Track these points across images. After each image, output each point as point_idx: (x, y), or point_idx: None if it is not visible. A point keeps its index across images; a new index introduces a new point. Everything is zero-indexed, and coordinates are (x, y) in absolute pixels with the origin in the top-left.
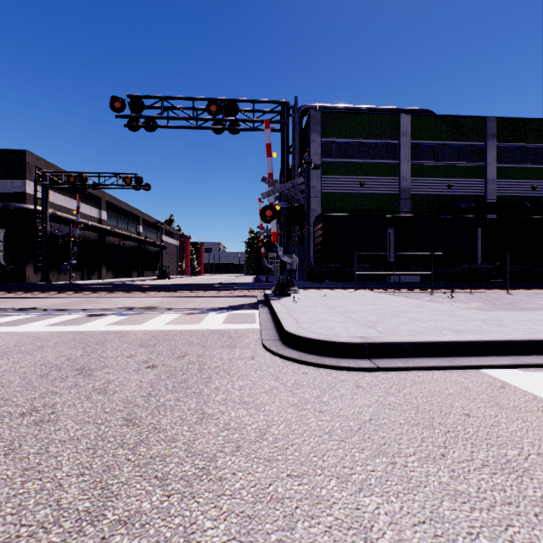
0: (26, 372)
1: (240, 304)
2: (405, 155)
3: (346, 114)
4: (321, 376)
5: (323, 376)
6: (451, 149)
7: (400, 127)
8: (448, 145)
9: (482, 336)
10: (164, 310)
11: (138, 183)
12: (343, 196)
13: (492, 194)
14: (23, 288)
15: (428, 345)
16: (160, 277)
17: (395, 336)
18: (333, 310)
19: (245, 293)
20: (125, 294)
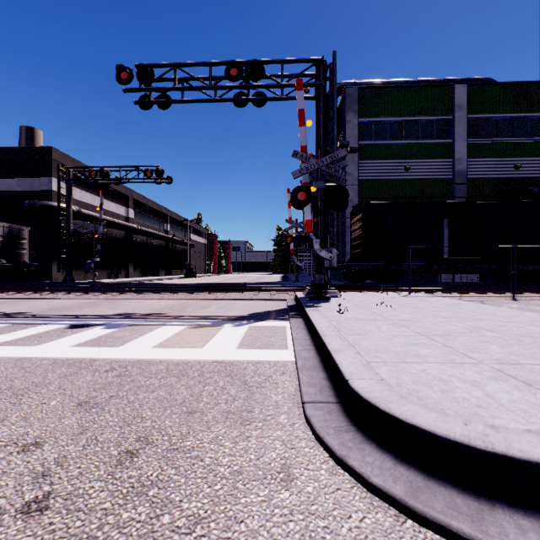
0: None
1: (265, 310)
2: (461, 133)
3: (388, 88)
4: None
5: None
6: (519, 123)
7: (454, 100)
8: (515, 118)
9: None
10: (168, 318)
11: (159, 176)
12: (384, 183)
13: None
14: (33, 288)
15: None
16: (187, 275)
17: None
18: (406, 328)
19: (272, 296)
20: (136, 296)
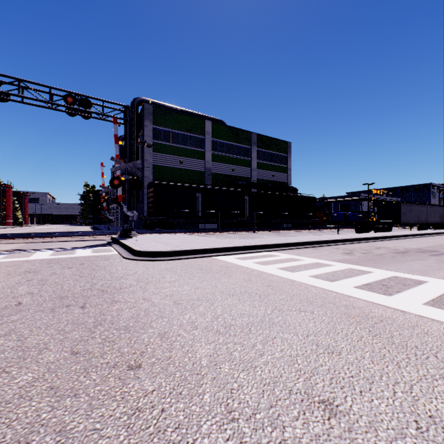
0: None
1: (95, 244)
2: (209, 147)
3: (171, 111)
4: (154, 263)
5: (155, 263)
6: (234, 148)
7: (206, 128)
8: (232, 145)
9: (217, 246)
10: (34, 250)
11: None
12: (168, 169)
13: (254, 177)
14: None
15: (197, 250)
16: None
17: (185, 248)
18: (160, 242)
19: (95, 238)
20: None
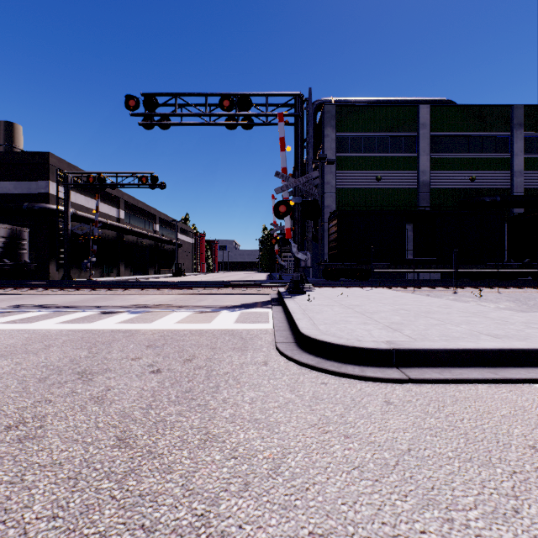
0: (26, 374)
1: (253, 302)
2: (425, 148)
3: (362, 107)
4: (343, 387)
5: (346, 387)
6: (474, 140)
7: (419, 119)
8: (471, 136)
9: (530, 343)
10: (176, 307)
11: (154, 182)
12: (358, 191)
13: (519, 187)
14: (44, 285)
15: (467, 353)
16: (176, 274)
17: (427, 341)
18: (351, 309)
19: (258, 291)
20: (139, 291)
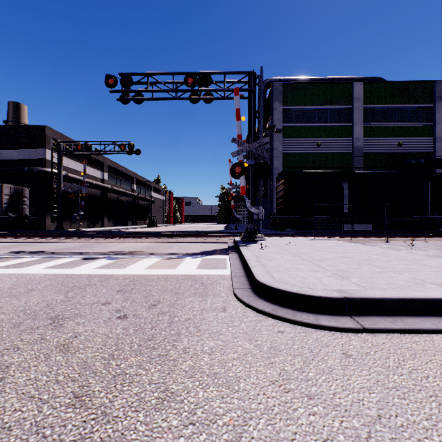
0: (3, 319)
1: (213, 249)
2: (358, 118)
3: (304, 84)
4: (299, 337)
5: (302, 337)
6: (401, 111)
7: (354, 94)
8: (398, 108)
9: None
10: (147, 254)
11: (131, 149)
12: (301, 156)
13: (441, 151)
14: (39, 235)
15: (417, 302)
16: (149, 225)
17: (376, 290)
18: (299, 257)
19: (217, 240)
20: (118, 240)
